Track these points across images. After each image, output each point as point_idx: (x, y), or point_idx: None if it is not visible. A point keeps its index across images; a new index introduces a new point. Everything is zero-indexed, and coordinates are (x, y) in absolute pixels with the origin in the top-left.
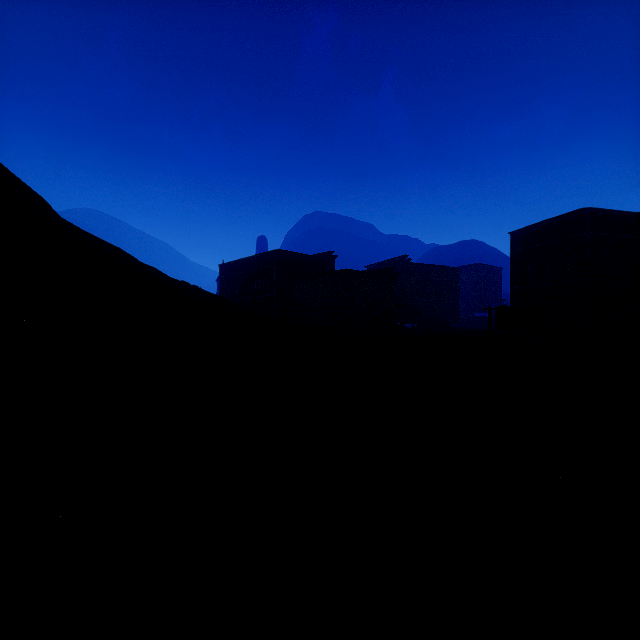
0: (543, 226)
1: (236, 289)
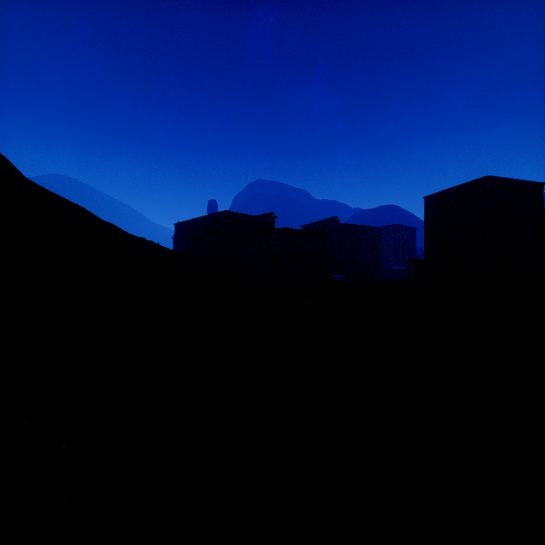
0: (452, 192)
1: (189, 245)
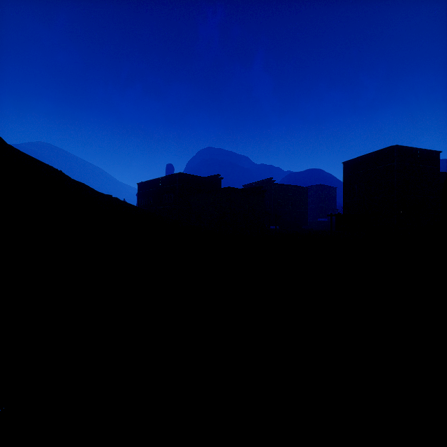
0: (365, 158)
1: (149, 201)
